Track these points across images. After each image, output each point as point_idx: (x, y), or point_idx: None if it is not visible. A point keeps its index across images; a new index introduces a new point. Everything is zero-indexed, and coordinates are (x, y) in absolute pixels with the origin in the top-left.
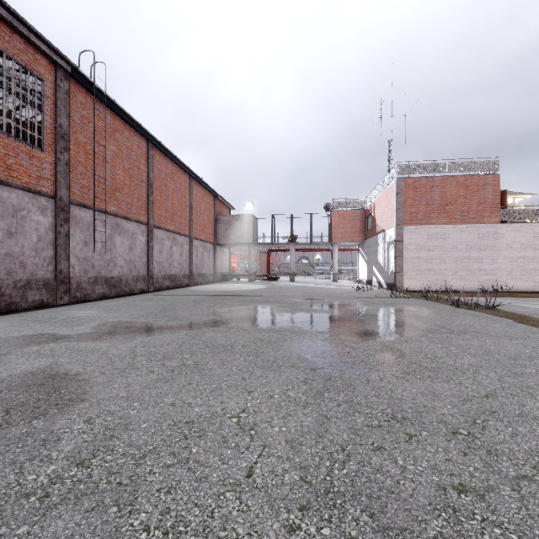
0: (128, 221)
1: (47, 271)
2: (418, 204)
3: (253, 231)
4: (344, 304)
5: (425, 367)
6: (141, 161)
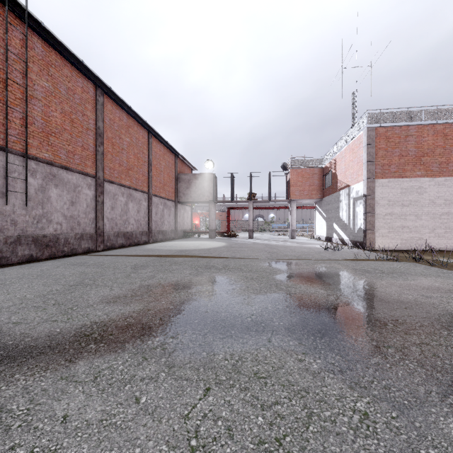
0: (69, 172)
1: None
2: (391, 155)
3: (213, 189)
4: (330, 273)
5: None
6: (88, 106)
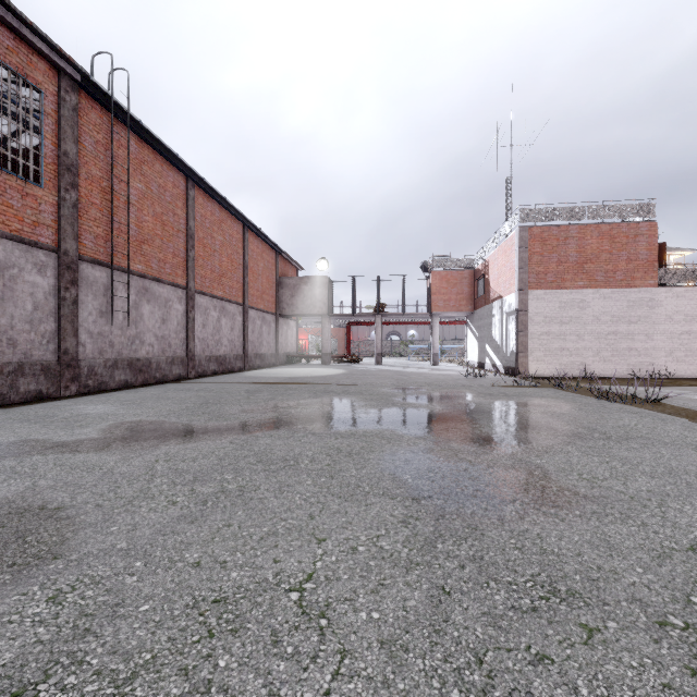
0: (160, 284)
1: (47, 351)
2: (548, 261)
3: (328, 298)
4: (451, 396)
5: (584, 496)
6: (178, 204)
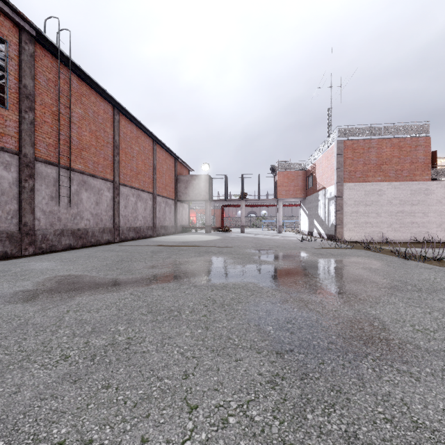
0: (94, 179)
1: (11, 224)
2: (357, 163)
3: (209, 189)
4: (294, 255)
5: (426, 349)
6: (108, 124)
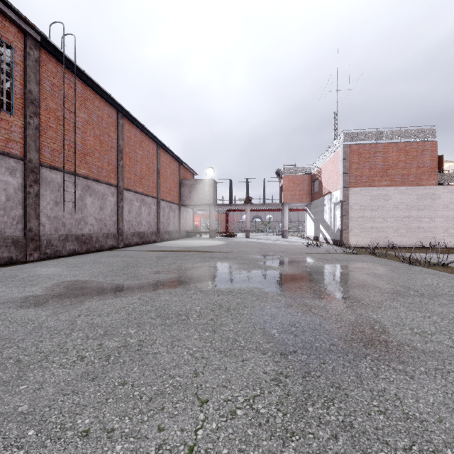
0: (98, 183)
1: (16, 229)
2: (363, 168)
3: (214, 193)
4: (299, 260)
5: (422, 351)
6: (111, 129)
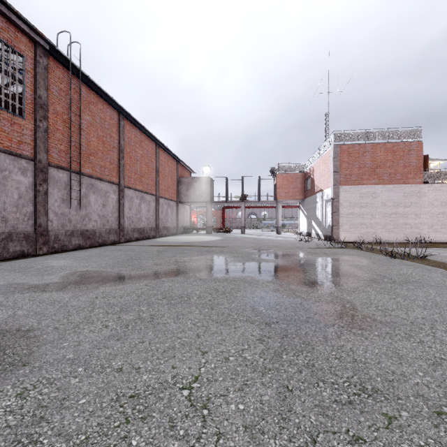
0: (101, 182)
1: (27, 225)
2: (352, 167)
3: (210, 191)
4: (290, 254)
5: (380, 321)
6: (113, 130)
